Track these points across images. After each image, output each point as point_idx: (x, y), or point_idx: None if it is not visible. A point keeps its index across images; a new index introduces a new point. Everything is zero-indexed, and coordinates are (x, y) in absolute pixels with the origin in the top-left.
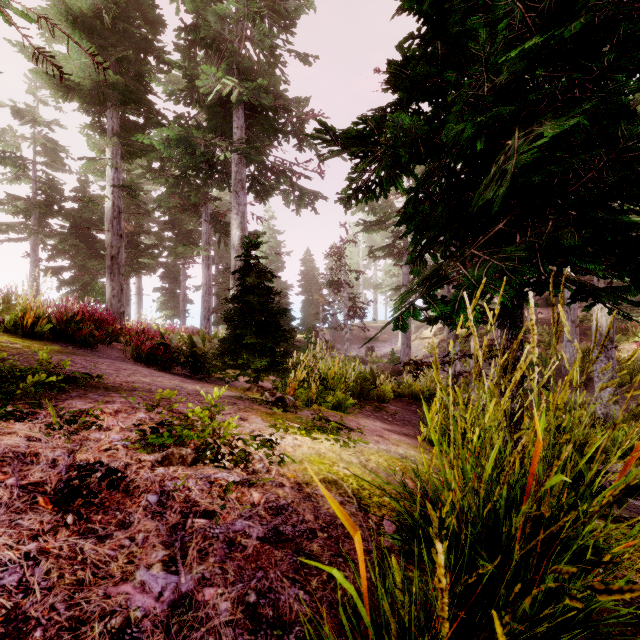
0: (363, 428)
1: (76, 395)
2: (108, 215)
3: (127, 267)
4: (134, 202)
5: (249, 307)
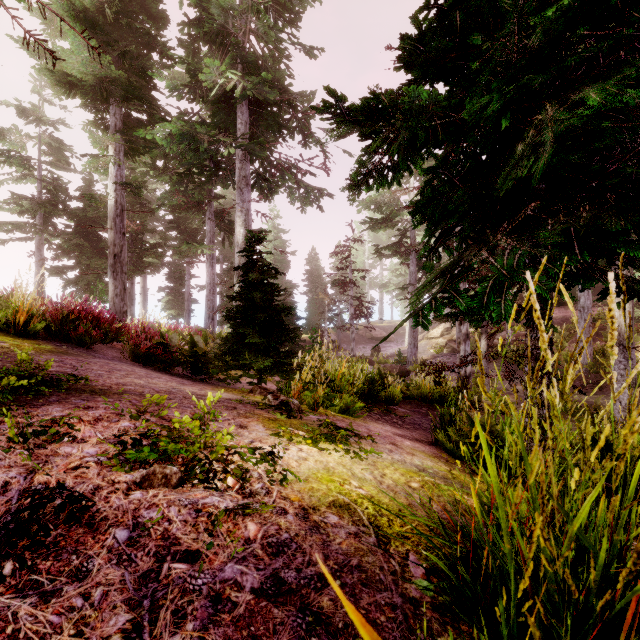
0: (374, 434)
1: (55, 400)
2: (111, 213)
3: (131, 266)
4: (138, 201)
5: (252, 305)
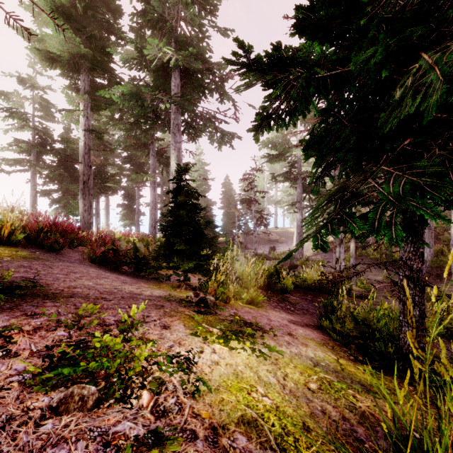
0: (274, 325)
1: (8, 307)
2: (81, 151)
3: (97, 189)
4: (102, 143)
5: (179, 220)
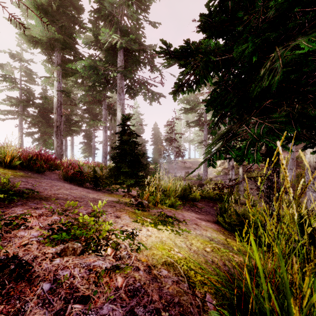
0: (186, 219)
1: (20, 204)
2: (55, 105)
3: (65, 132)
4: (69, 99)
5: (124, 152)
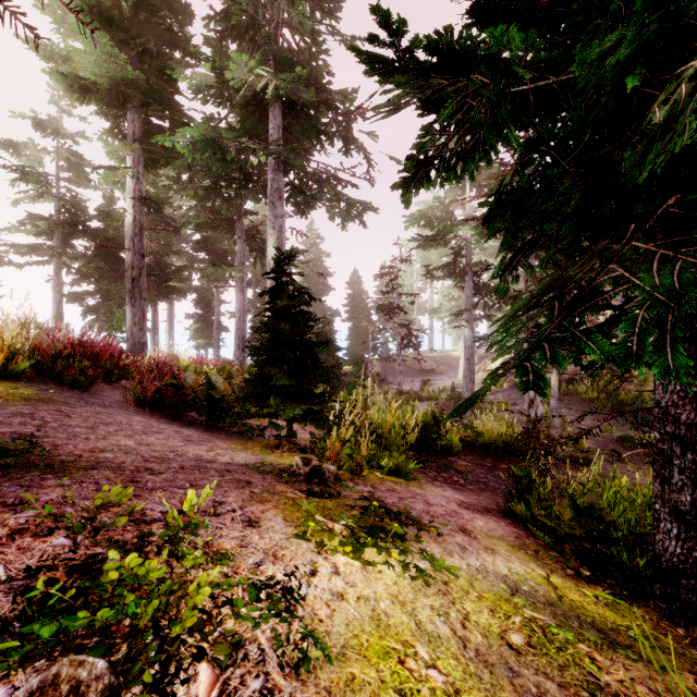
0: (435, 514)
1: None
2: (129, 232)
3: (154, 291)
4: (162, 219)
5: (280, 338)
